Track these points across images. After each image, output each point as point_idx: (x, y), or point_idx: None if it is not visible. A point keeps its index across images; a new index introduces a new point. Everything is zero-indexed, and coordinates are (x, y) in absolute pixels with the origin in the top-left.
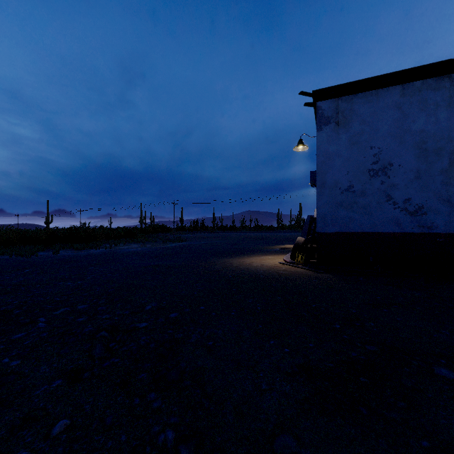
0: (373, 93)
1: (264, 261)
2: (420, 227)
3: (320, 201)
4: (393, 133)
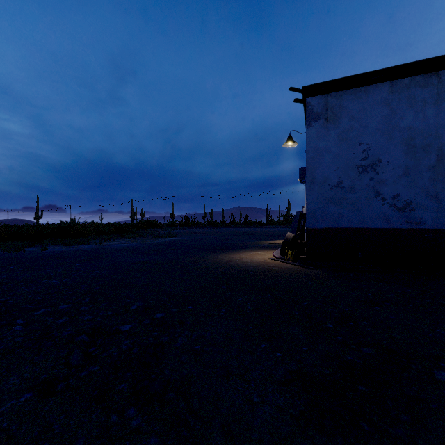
0: (362, 90)
1: (253, 257)
2: (408, 223)
3: (310, 196)
4: (382, 129)
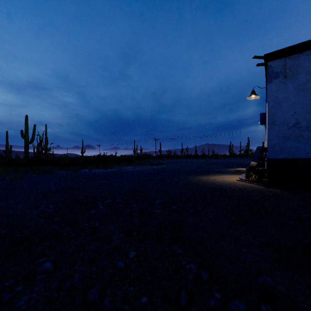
0: None
1: (224, 178)
2: None
3: (271, 135)
4: None
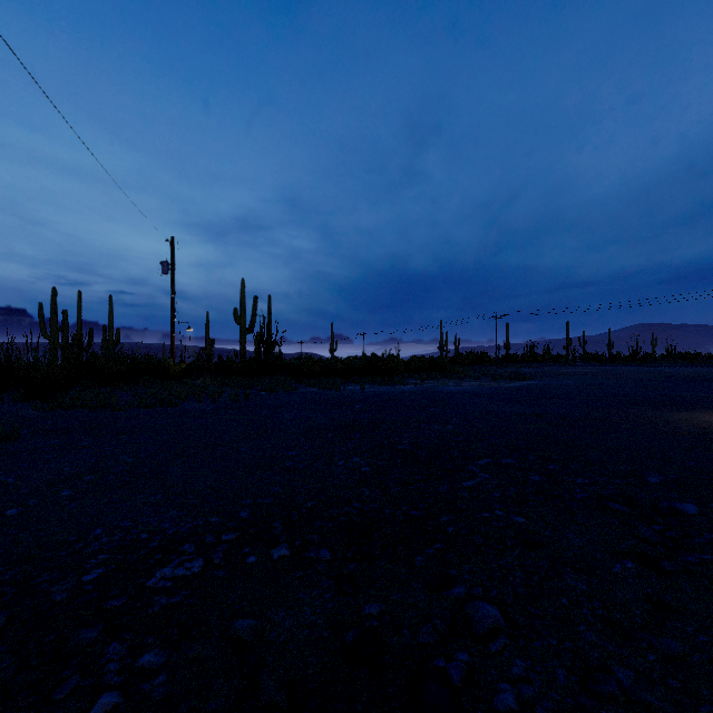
0: None
1: None
2: None
3: None
4: None
